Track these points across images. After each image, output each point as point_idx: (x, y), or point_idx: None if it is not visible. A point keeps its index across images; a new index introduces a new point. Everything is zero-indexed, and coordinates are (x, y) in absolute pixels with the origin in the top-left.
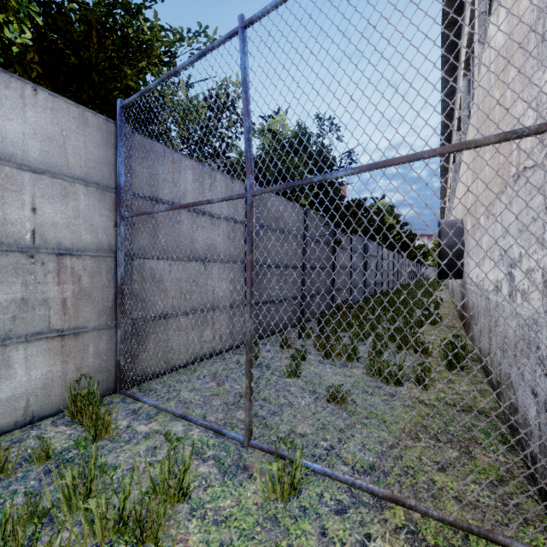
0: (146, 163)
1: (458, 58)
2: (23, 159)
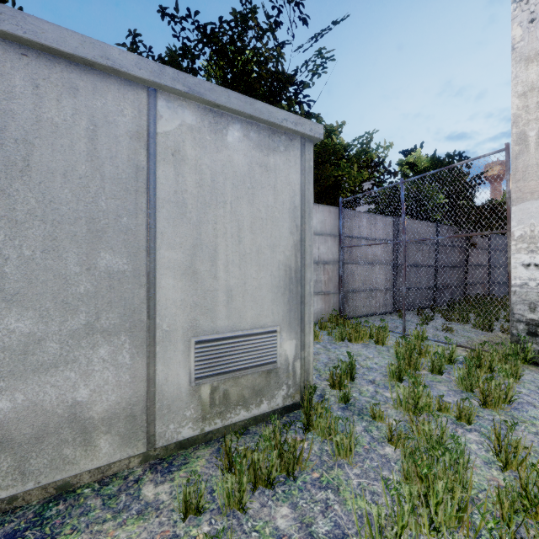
0: (348, 221)
1: None
2: (316, 231)
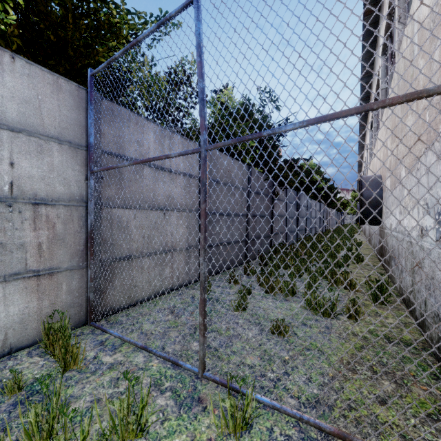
0: (113, 125)
1: (376, 41)
2: (1, 119)
